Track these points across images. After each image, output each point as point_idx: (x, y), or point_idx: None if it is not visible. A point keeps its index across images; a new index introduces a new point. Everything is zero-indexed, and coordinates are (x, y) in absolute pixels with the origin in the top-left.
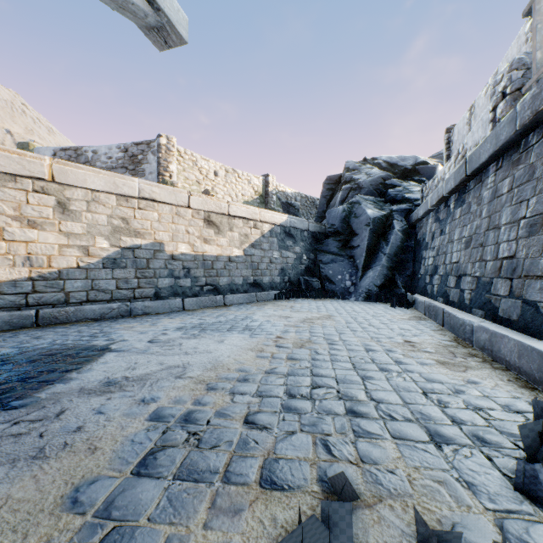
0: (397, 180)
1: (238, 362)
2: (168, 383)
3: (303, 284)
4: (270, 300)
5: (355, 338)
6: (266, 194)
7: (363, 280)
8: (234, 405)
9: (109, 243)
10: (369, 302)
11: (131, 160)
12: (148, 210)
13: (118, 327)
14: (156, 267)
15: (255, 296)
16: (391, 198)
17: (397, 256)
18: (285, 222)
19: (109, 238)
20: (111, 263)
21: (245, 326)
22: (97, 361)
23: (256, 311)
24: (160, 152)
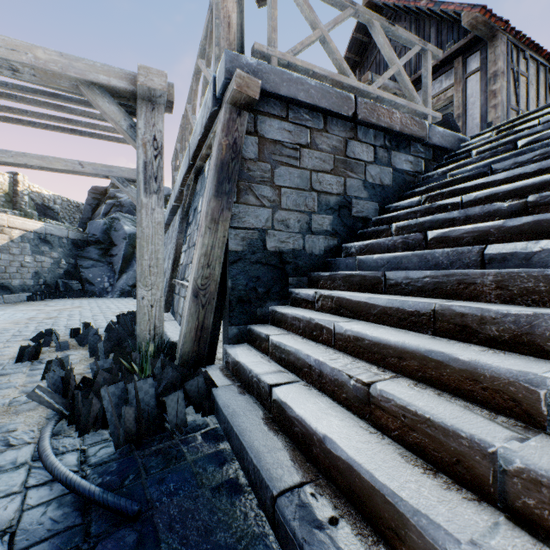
0: None
1: (1, 327)
2: None
3: (62, 286)
4: (21, 302)
5: (90, 313)
6: (15, 193)
7: (119, 281)
8: (5, 334)
9: None
10: (122, 298)
11: None
12: None
13: None
14: None
15: (3, 298)
16: None
17: None
18: (40, 229)
19: None
20: None
21: None
22: None
23: (7, 309)
24: None
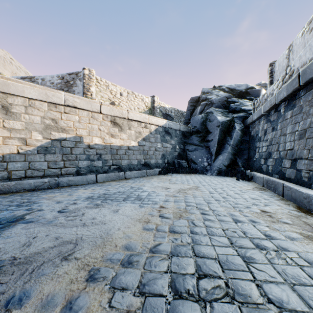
0: (235, 98)
1: (126, 236)
2: (50, 268)
3: (176, 164)
4: (155, 175)
5: (221, 208)
6: (153, 108)
7: (216, 162)
8: None
9: (42, 136)
10: (220, 176)
11: (65, 85)
12: (71, 114)
13: (43, 196)
14: (77, 153)
15: (146, 172)
16: (232, 110)
17: (237, 146)
18: (165, 124)
19: (42, 133)
20: (44, 150)
21: (137, 196)
22: (2, 234)
23: (146, 183)
24: (84, 79)
